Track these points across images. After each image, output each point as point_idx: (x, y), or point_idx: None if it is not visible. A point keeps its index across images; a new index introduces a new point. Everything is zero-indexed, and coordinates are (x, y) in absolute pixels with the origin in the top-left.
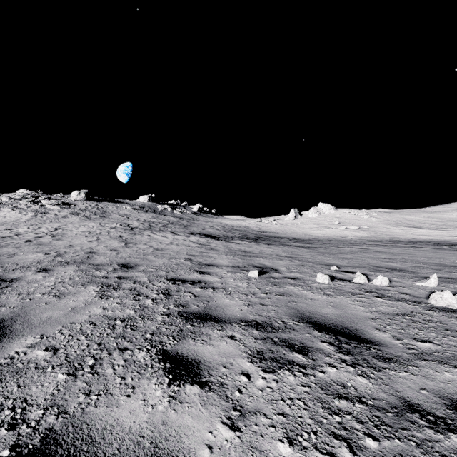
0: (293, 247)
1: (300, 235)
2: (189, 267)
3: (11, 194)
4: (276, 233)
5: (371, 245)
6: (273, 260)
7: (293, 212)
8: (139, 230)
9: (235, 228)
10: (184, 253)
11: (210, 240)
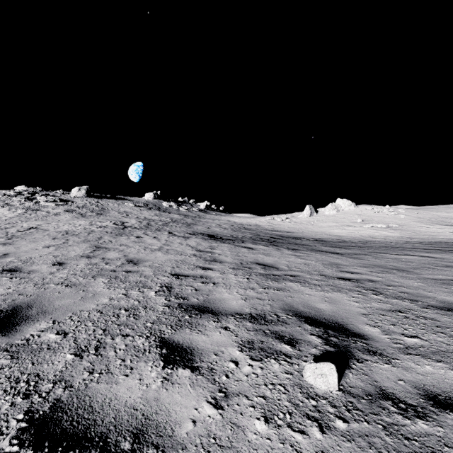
0: (328, 254)
1: (320, 234)
2: (153, 321)
3: (7, 191)
4: (291, 233)
5: (431, 251)
6: (324, 290)
7: (308, 209)
8: (131, 229)
9: (245, 226)
10: (167, 271)
11: (214, 243)
